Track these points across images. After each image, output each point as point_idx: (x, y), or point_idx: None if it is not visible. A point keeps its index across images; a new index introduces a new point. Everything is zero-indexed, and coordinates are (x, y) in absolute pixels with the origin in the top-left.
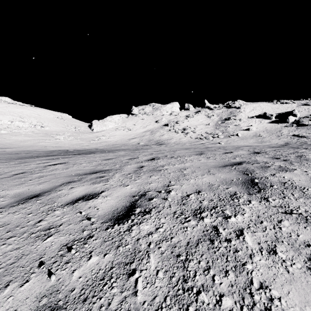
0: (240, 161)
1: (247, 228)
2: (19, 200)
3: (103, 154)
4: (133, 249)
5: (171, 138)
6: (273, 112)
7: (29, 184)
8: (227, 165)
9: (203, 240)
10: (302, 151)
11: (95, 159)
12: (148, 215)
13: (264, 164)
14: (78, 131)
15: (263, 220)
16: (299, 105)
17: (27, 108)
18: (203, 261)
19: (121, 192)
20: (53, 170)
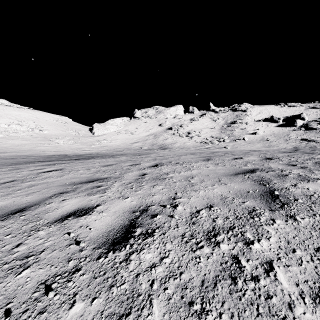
0: (252, 168)
1: (276, 260)
2: (0, 216)
3: (103, 159)
4: (130, 290)
5: (175, 142)
6: (280, 115)
7: (16, 195)
8: (239, 173)
9: (222, 277)
10: (318, 157)
11: (93, 165)
12: (151, 238)
13: (280, 171)
14: (79, 135)
15: (296, 248)
16: (306, 108)
17: (25, 111)
18: (225, 313)
19: (119, 206)
20: (47, 178)
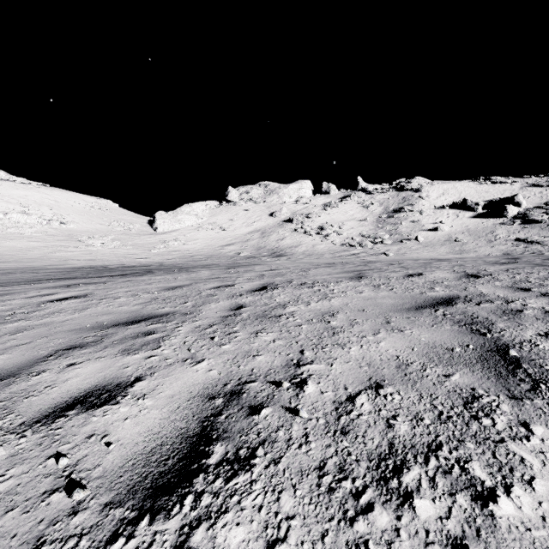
0: (447, 294)
1: None
2: None
3: (168, 275)
4: None
5: (298, 244)
6: (479, 198)
7: None
8: (423, 305)
9: None
10: None
11: (147, 288)
12: (245, 476)
13: (503, 303)
14: (130, 232)
15: None
16: (524, 186)
17: (35, 189)
18: None
19: (182, 383)
20: (54, 313)
